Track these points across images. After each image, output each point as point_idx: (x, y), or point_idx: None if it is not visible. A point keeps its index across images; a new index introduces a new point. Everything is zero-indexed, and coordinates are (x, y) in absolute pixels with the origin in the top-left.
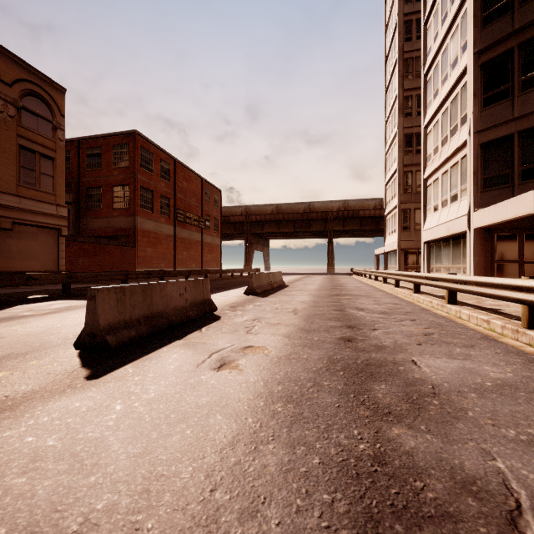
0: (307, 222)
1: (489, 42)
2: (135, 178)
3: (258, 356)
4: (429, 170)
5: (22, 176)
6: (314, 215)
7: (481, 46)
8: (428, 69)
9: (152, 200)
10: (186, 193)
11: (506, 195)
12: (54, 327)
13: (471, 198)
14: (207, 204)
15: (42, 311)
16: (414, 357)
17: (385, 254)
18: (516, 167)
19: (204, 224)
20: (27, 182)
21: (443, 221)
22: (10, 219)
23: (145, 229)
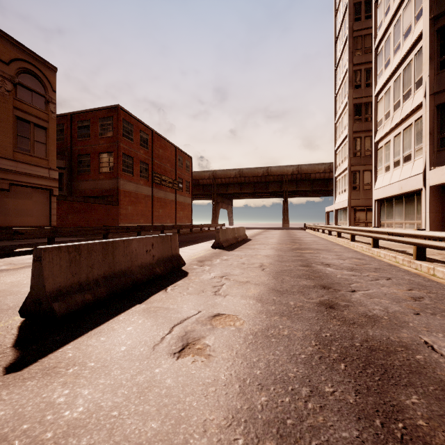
0: (265, 184)
1: None
2: (118, 146)
3: (228, 331)
4: (380, 134)
5: (18, 143)
6: (272, 178)
7: (438, 11)
8: (379, 42)
9: (132, 165)
10: (162, 160)
11: None
12: (19, 284)
13: (426, 157)
14: (180, 168)
15: (20, 265)
16: (424, 336)
17: (335, 211)
18: None
19: (178, 185)
20: (22, 148)
21: (395, 180)
22: (7, 180)
23: (127, 189)
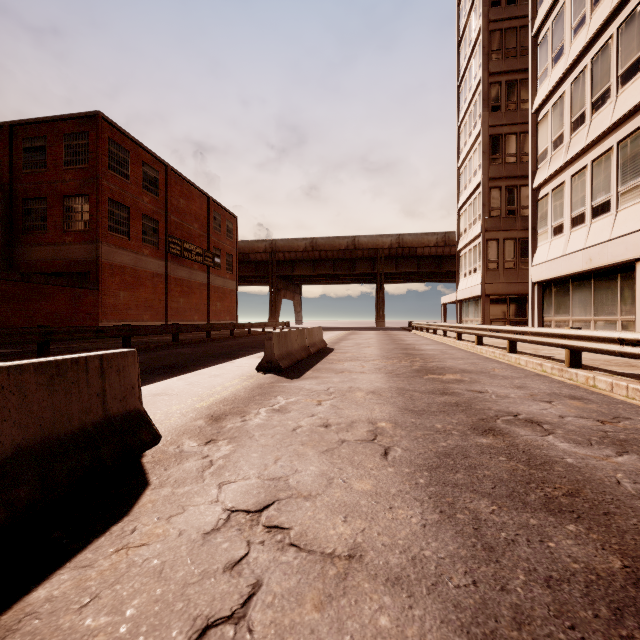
0: (350, 262)
1: None
2: (98, 184)
3: None
4: (544, 174)
5: None
6: (360, 253)
7: None
8: (542, 23)
9: (128, 221)
10: (184, 216)
11: None
12: None
13: None
14: (216, 233)
15: None
16: None
17: (457, 303)
18: None
19: (212, 260)
20: None
21: (577, 247)
22: None
23: (116, 262)
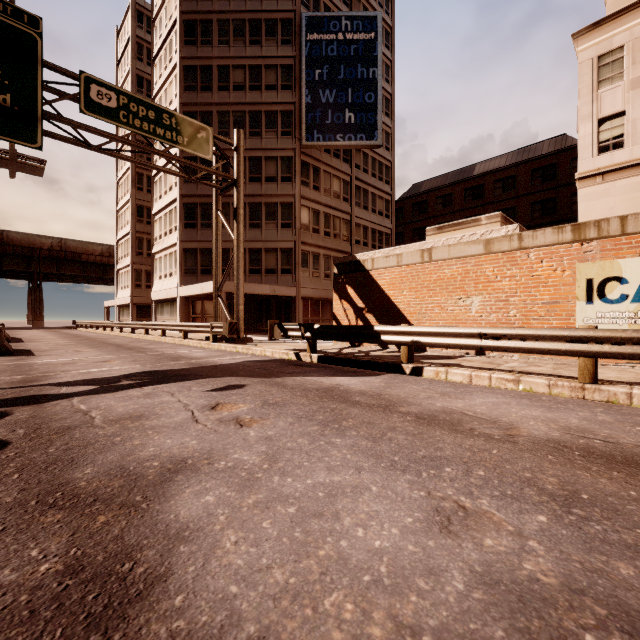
0: None
1: (187, 193)
2: None
3: (88, 350)
4: (156, 249)
5: None
6: (11, 249)
7: (184, 193)
8: (156, 174)
9: None
10: None
11: (195, 280)
12: None
13: (179, 279)
14: None
15: None
16: (145, 346)
17: (117, 307)
18: (199, 266)
19: None
20: None
21: (165, 288)
22: None
23: None
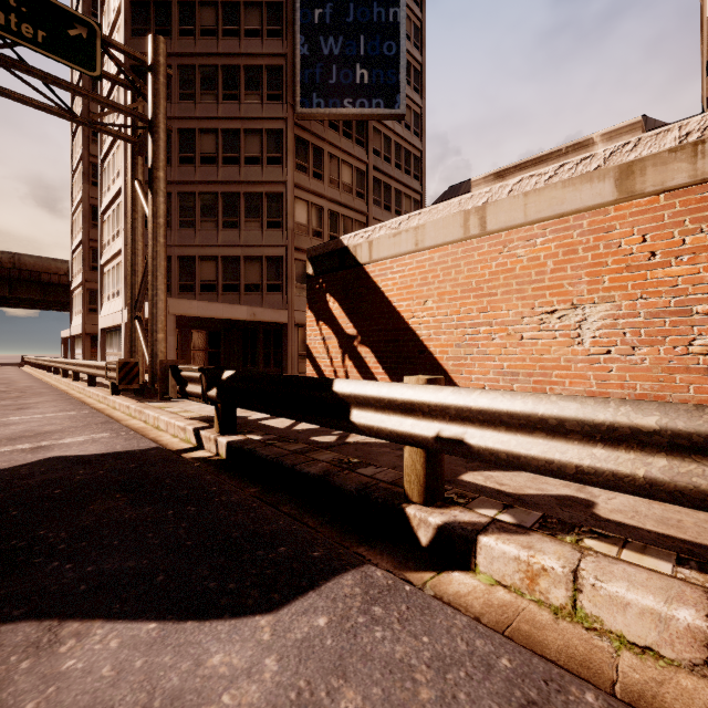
0: None
1: None
2: None
3: None
4: (104, 259)
5: None
6: None
7: None
8: (104, 159)
9: None
10: None
11: (147, 300)
12: None
13: (124, 298)
14: None
15: None
16: None
17: (72, 339)
18: None
19: None
20: None
21: (112, 312)
22: None
23: None
